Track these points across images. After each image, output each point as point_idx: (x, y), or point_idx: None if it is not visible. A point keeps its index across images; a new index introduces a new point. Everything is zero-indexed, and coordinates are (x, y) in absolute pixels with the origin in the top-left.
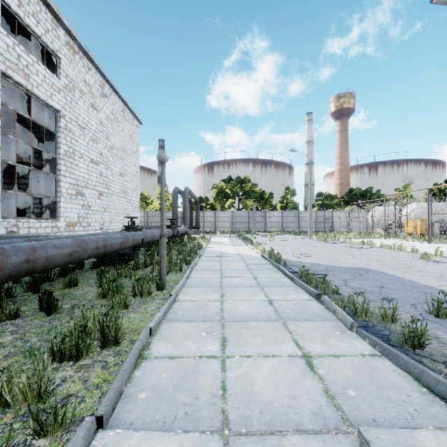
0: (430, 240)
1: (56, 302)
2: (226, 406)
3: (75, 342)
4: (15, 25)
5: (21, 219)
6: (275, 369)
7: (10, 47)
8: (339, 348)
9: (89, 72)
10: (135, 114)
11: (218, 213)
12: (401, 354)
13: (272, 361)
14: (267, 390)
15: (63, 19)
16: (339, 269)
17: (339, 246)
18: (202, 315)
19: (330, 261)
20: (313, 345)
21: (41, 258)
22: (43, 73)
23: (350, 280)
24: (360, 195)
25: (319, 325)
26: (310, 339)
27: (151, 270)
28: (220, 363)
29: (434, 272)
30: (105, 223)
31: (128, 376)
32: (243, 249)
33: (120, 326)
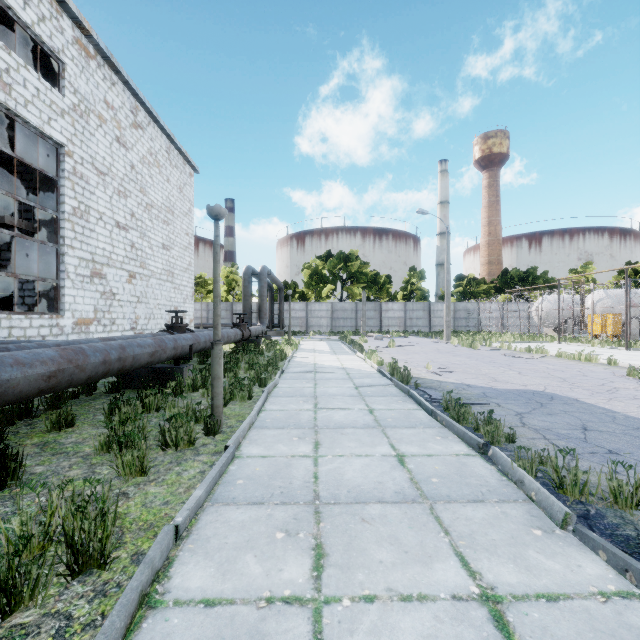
0: (629, 345)
1: (15, 464)
2: None
3: None
4: None
5: None
6: (429, 638)
7: None
8: (551, 576)
9: (112, 88)
10: (187, 157)
11: (312, 305)
12: None
13: (421, 614)
14: None
15: (68, 1)
16: (503, 394)
17: (493, 354)
18: (280, 489)
19: (486, 380)
20: (498, 566)
21: None
22: (35, 84)
23: (527, 414)
24: (519, 279)
25: (498, 514)
26: (488, 550)
27: (202, 396)
28: (310, 621)
29: None
30: (140, 319)
31: None
32: (349, 360)
33: (110, 530)
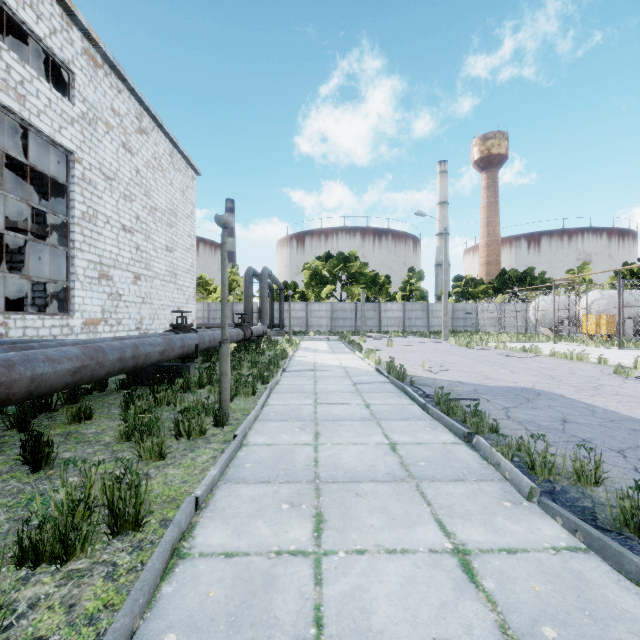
0: (621, 345)
1: (48, 449)
2: None
3: (60, 532)
4: (6, 23)
5: (12, 315)
6: (408, 578)
7: None
8: (513, 536)
9: (119, 96)
10: (190, 161)
11: (312, 305)
12: (626, 552)
13: (402, 562)
14: (396, 625)
15: (78, 14)
16: (493, 390)
17: (488, 354)
18: (285, 471)
19: (478, 378)
20: (470, 529)
21: (22, 380)
22: (47, 95)
23: (513, 409)
24: (517, 280)
25: (475, 490)
26: (463, 517)
27: (208, 393)
28: (312, 567)
29: (638, 395)
30: (144, 320)
31: (149, 596)
32: (348, 359)
33: (143, 498)
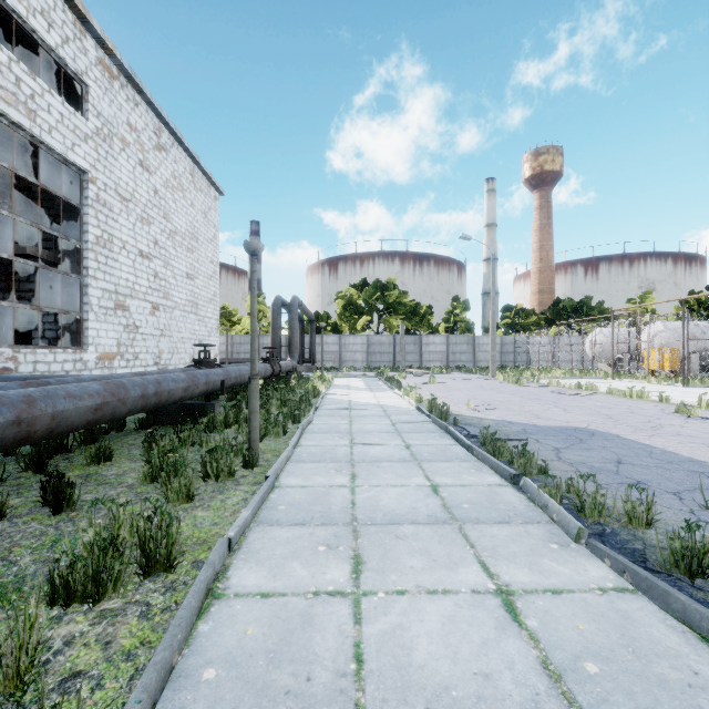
0: (686, 382)
1: (70, 490)
2: (364, 697)
3: (93, 570)
4: (14, 31)
5: (22, 349)
6: (450, 618)
7: (4, 64)
8: (559, 577)
9: (135, 109)
10: (212, 179)
11: (346, 338)
12: (673, 591)
13: (444, 602)
14: (437, 661)
15: (92, 21)
16: (544, 430)
17: (540, 391)
18: (320, 513)
19: (528, 417)
20: (514, 570)
21: (43, 417)
22: (59, 109)
23: (564, 450)
24: (572, 310)
25: (521, 532)
26: (507, 559)
27: (235, 433)
28: (351, 606)
29: (700, 435)
30: (163, 354)
31: (186, 634)
32: (386, 397)
33: (175, 538)
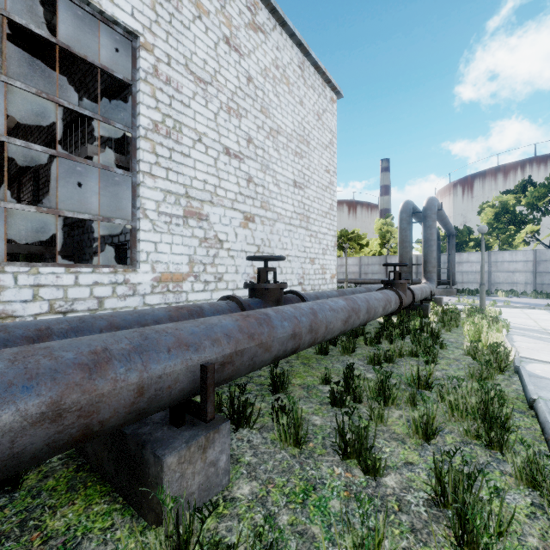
0: None
1: None
2: None
3: None
4: None
5: (8, 266)
6: None
7: None
8: None
9: None
10: (326, 75)
11: (498, 255)
12: None
13: None
14: None
15: None
16: None
17: None
18: None
19: None
20: None
21: None
22: None
23: None
24: None
25: None
26: None
27: None
28: None
29: None
30: None
31: None
32: None
33: None
